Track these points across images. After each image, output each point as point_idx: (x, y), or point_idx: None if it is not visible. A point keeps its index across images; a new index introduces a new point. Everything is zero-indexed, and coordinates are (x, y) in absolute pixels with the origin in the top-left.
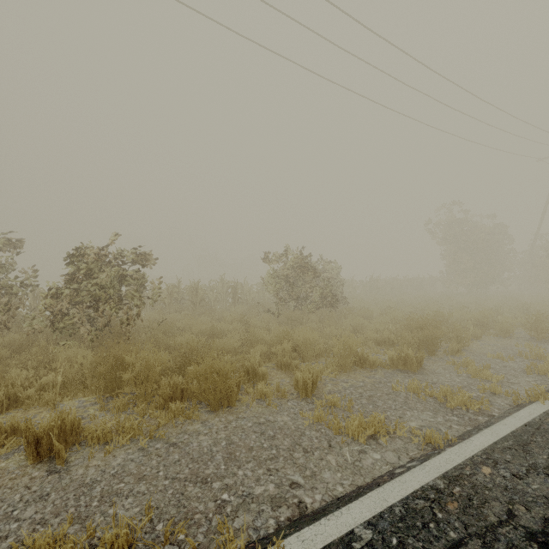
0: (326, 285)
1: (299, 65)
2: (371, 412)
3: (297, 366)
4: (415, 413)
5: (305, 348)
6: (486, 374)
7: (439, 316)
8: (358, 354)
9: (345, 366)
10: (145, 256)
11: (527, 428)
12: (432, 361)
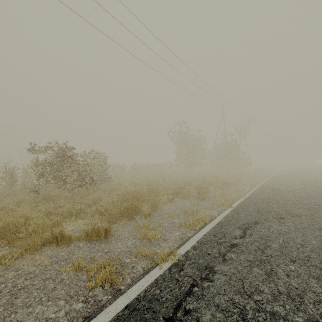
0: (84, 169)
1: (67, 6)
2: None
3: None
4: (45, 308)
5: (8, 232)
6: (150, 235)
7: (152, 189)
8: (53, 234)
9: (37, 247)
10: None
11: (123, 313)
12: (127, 226)
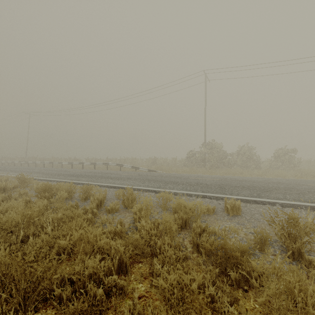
0: None
1: None
2: None
3: None
4: None
5: None
6: None
7: None
8: None
9: None
10: (294, 151)
11: None
12: None
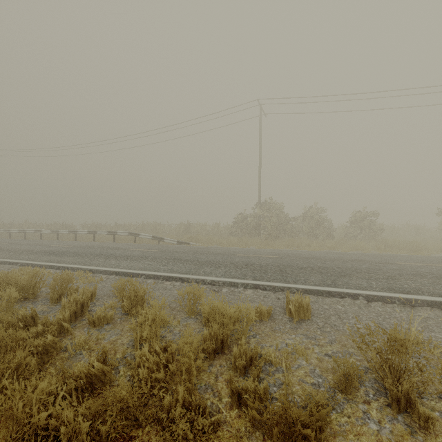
0: None
1: None
2: None
3: None
4: None
5: None
6: None
7: None
8: None
9: None
10: (375, 215)
11: None
12: None
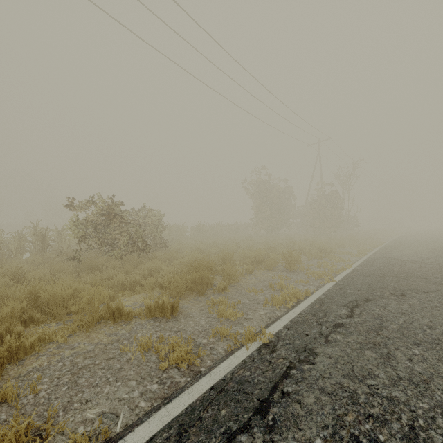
0: (135, 231)
1: (113, 18)
2: (55, 399)
3: (21, 334)
4: (115, 388)
5: (55, 306)
6: (228, 313)
7: (225, 256)
8: (109, 308)
9: (92, 324)
10: None
11: (210, 393)
12: (197, 302)
